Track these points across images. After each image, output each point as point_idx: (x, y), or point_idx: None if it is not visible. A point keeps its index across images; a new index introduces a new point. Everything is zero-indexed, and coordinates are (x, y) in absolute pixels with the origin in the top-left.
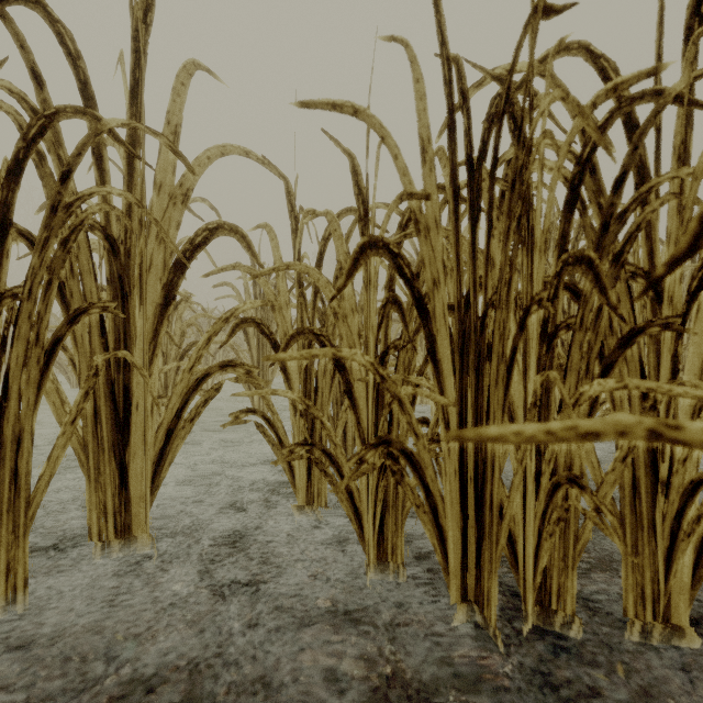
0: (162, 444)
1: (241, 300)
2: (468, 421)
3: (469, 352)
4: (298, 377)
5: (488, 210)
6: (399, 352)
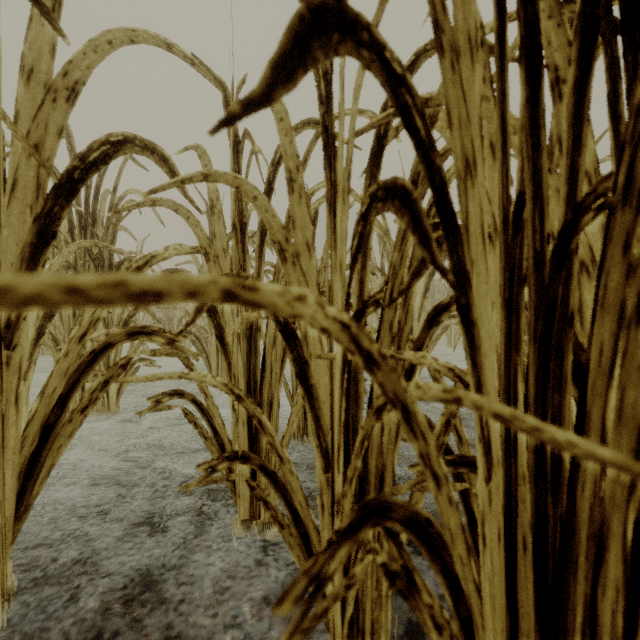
0: (34, 446)
1: (197, 263)
2: (518, 434)
3: (519, 307)
4: (239, 348)
5: (582, 10)
6: (382, 310)
